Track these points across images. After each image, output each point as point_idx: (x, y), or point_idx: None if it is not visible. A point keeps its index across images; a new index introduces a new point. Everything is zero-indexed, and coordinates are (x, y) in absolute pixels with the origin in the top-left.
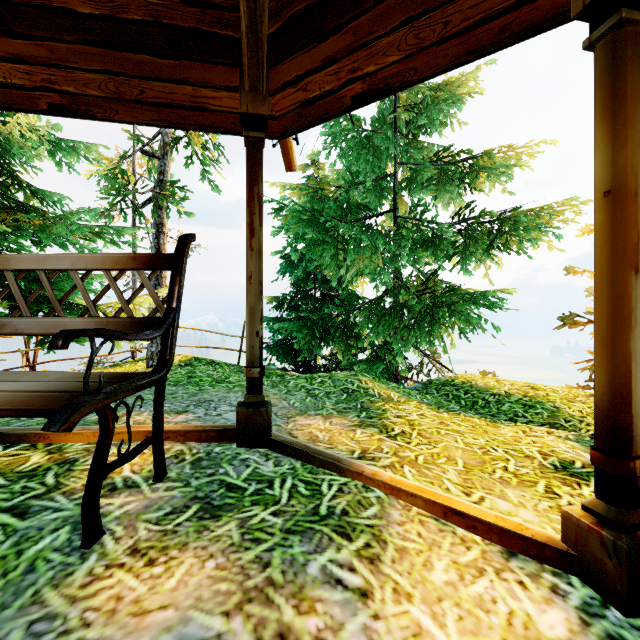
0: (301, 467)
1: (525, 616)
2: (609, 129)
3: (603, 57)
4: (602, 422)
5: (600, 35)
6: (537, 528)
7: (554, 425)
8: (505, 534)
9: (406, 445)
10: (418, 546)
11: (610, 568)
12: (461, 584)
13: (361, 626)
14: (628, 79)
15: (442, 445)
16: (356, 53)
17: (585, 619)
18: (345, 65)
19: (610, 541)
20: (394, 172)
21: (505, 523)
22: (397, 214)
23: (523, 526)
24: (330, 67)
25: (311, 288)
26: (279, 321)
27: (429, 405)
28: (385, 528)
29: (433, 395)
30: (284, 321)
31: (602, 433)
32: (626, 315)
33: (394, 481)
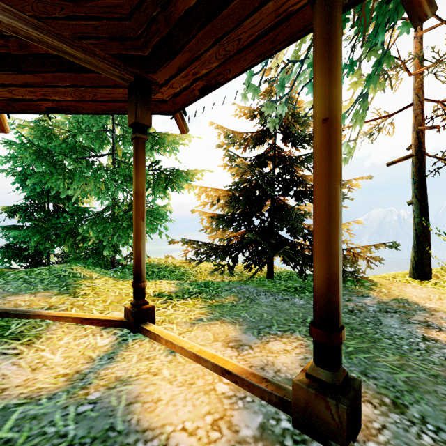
0: (0, 321)
1: (95, 343)
2: (135, 171)
3: (134, 145)
4: (134, 272)
5: (133, 138)
6: (118, 316)
7: (179, 279)
8: (104, 321)
9: (82, 299)
10: (60, 335)
11: (132, 320)
12: (73, 341)
13: (11, 362)
14: (140, 156)
15: (105, 296)
16: (46, 88)
17: (118, 338)
18: (39, 91)
19: (132, 311)
20: (113, 129)
21: (106, 317)
22: (115, 157)
23: (113, 317)
24: (29, 88)
25: (45, 201)
26: (10, 228)
27: (115, 278)
28: (44, 333)
29: (125, 272)
30: (16, 228)
31: (134, 275)
32: (139, 235)
33: (59, 314)
